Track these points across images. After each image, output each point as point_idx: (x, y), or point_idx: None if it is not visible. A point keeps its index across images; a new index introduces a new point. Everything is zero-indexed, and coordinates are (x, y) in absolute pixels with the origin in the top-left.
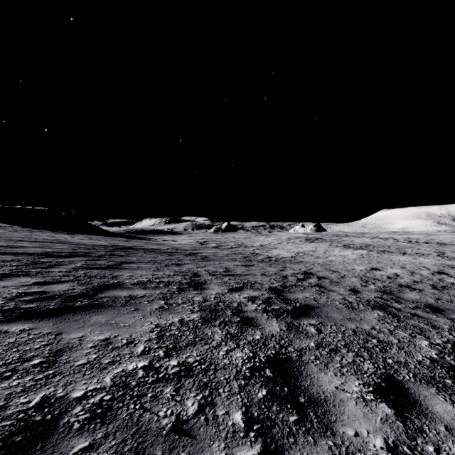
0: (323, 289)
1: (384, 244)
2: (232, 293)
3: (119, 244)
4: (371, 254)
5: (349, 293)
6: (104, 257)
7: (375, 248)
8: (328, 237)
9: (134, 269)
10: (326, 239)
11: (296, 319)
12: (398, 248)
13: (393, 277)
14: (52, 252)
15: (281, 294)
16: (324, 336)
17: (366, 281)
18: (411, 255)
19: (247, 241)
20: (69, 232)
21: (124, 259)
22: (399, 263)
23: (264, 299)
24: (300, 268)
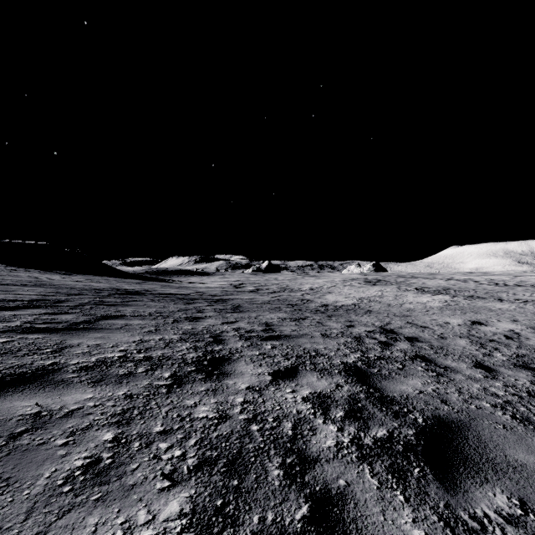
0: (433, 366)
1: (467, 287)
2: (278, 387)
3: (125, 287)
4: (458, 301)
5: (483, 375)
6: (80, 308)
7: (457, 292)
8: (392, 278)
9: (114, 329)
10: (391, 282)
11: (454, 490)
12: (488, 292)
13: (514, 337)
14: (0, 299)
15: (372, 384)
16: None
17: (481, 344)
18: (512, 302)
19: (292, 283)
20: (68, 272)
21: (110, 311)
22: (504, 313)
23: (345, 403)
24: (372, 322)
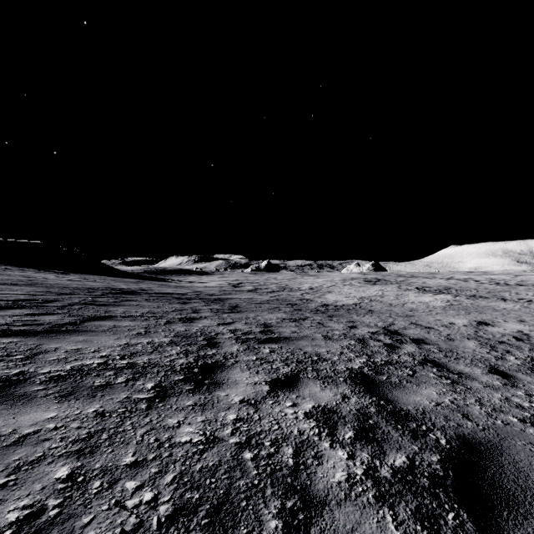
0: (446, 372)
1: (468, 286)
2: (277, 400)
3: (120, 286)
4: (461, 301)
5: (501, 383)
6: (67, 308)
7: (459, 292)
8: (392, 277)
9: (100, 331)
10: (391, 281)
11: None
12: (490, 292)
13: (524, 338)
14: None
15: (383, 395)
16: None
17: (491, 346)
18: (516, 302)
19: (292, 283)
20: (64, 271)
21: (100, 312)
22: (509, 313)
23: (354, 420)
24: (375, 322)
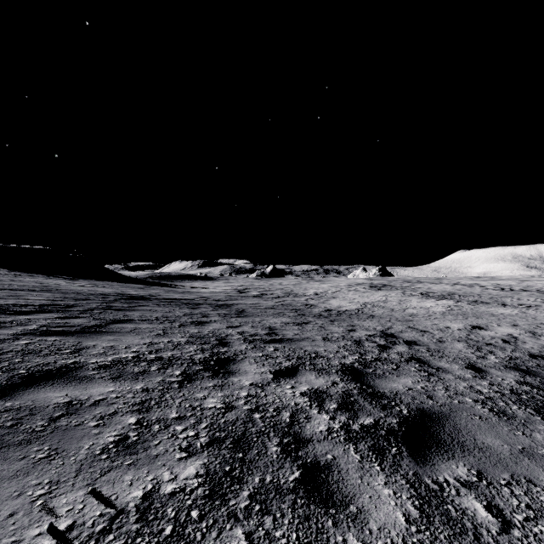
0: (426, 367)
1: (472, 292)
2: (279, 384)
3: (129, 292)
4: (461, 306)
5: (472, 375)
6: (89, 313)
7: (462, 297)
8: (398, 283)
9: (125, 332)
10: (396, 286)
11: (424, 463)
12: (492, 297)
13: (511, 341)
14: (12, 304)
15: (366, 382)
16: (527, 543)
17: (478, 348)
18: (515, 307)
19: (297, 288)
20: (72, 276)
21: (119, 316)
22: (505, 318)
23: (339, 397)
24: (374, 326)
